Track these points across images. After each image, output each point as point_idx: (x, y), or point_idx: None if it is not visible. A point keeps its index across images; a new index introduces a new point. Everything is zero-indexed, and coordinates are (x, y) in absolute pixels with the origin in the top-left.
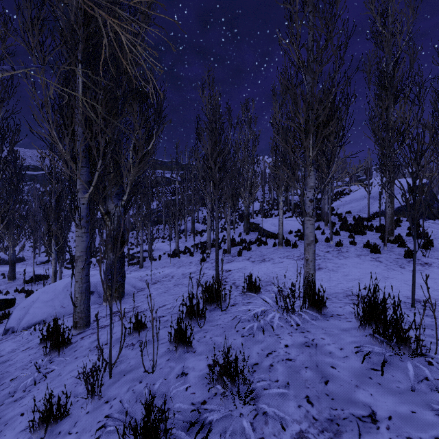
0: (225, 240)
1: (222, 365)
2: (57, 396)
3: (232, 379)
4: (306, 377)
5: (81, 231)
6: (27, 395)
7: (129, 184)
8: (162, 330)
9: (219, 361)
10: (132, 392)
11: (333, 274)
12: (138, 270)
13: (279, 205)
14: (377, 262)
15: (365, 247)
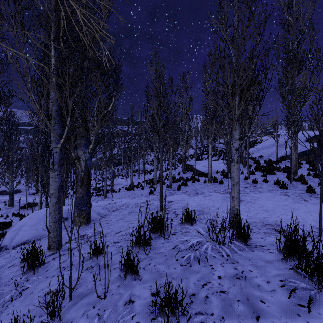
0: (168, 177)
1: (163, 299)
2: (22, 320)
3: (172, 311)
4: (238, 312)
5: (54, 173)
6: (4, 311)
7: (94, 136)
8: (116, 255)
9: (161, 289)
10: (86, 317)
11: (251, 205)
12: (103, 200)
13: (209, 151)
14: (285, 196)
15: (275, 184)
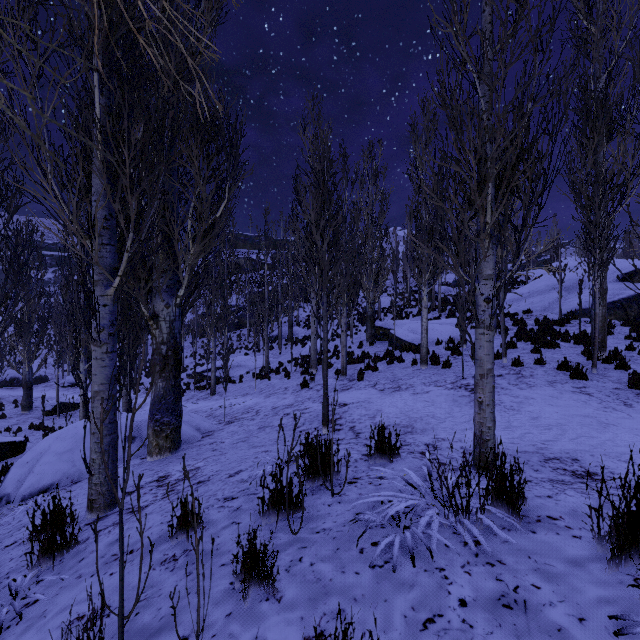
0: (338, 353)
1: None
2: None
3: None
4: None
5: (101, 350)
6: None
7: (187, 272)
8: (228, 531)
9: (326, 629)
10: None
11: (513, 415)
12: (208, 398)
13: (422, 301)
14: (584, 395)
15: (560, 368)
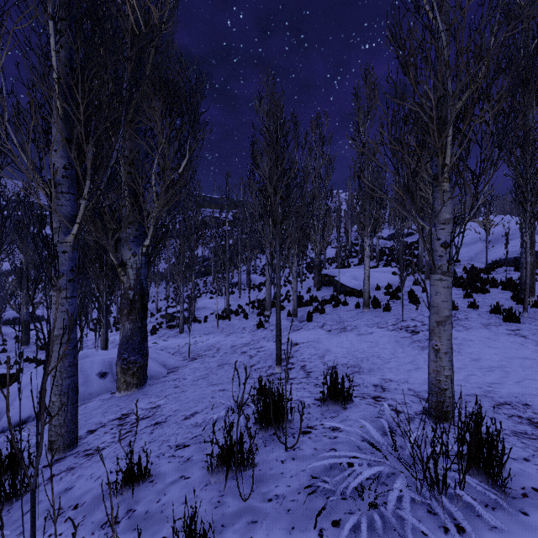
0: (289, 297)
1: None
2: None
3: None
4: None
5: (60, 295)
6: None
7: (152, 223)
8: (176, 487)
9: None
10: None
11: (454, 356)
12: (177, 336)
13: (364, 252)
14: (519, 337)
15: (493, 312)
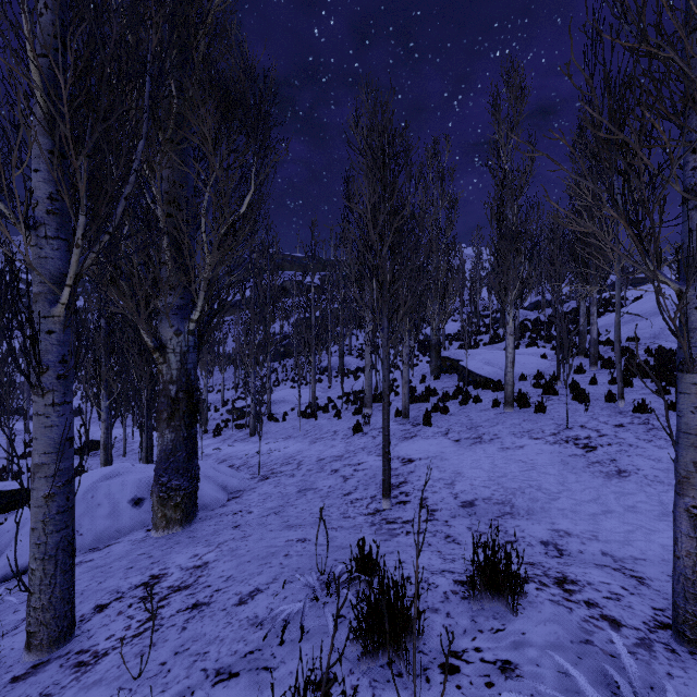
0: (396, 388)
1: None
2: None
3: None
4: None
5: (44, 401)
6: None
7: (202, 288)
8: None
9: None
10: None
11: (664, 492)
12: (246, 440)
13: (506, 327)
14: None
15: None
